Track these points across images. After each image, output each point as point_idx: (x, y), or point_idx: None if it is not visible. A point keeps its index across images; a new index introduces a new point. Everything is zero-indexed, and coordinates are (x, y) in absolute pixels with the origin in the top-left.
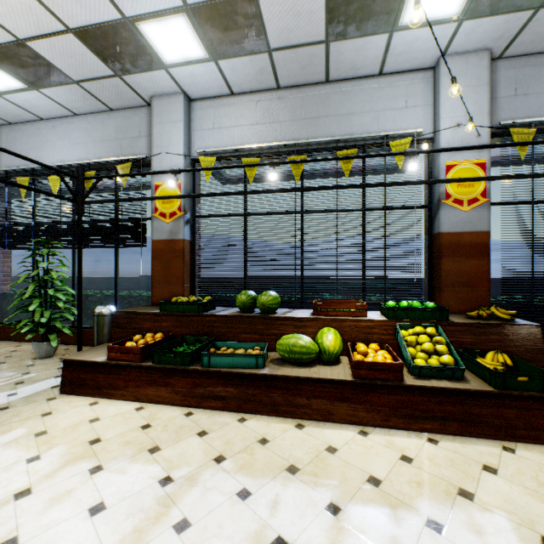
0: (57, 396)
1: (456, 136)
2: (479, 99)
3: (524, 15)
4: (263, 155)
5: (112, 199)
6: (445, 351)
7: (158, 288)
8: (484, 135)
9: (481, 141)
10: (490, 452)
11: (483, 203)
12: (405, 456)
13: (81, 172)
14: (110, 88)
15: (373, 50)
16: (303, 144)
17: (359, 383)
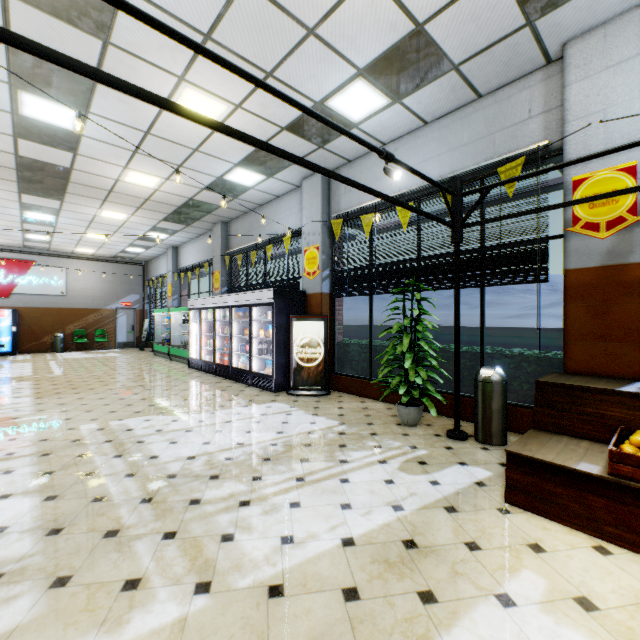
0: (506, 507)
1: None
2: None
3: None
4: None
5: (512, 213)
6: None
7: (579, 347)
8: None
9: None
10: None
11: None
12: None
13: (459, 187)
14: (499, 57)
15: None
16: None
17: None
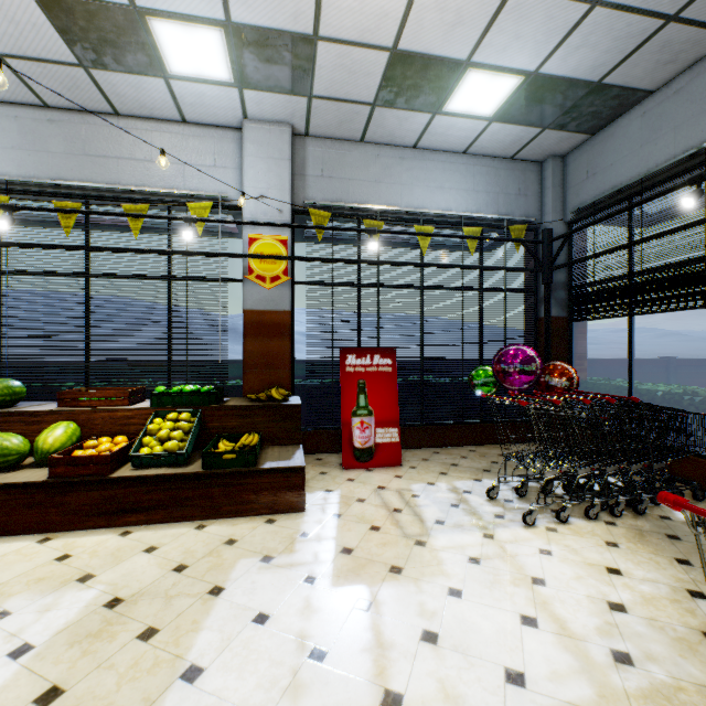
0: None
1: (260, 208)
2: (282, 173)
3: (302, 100)
4: (20, 192)
5: None
6: (179, 437)
7: None
8: (287, 212)
9: (284, 217)
10: (177, 533)
11: (285, 282)
12: (67, 554)
13: None
14: None
15: (157, 92)
16: (86, 188)
17: (58, 483)
